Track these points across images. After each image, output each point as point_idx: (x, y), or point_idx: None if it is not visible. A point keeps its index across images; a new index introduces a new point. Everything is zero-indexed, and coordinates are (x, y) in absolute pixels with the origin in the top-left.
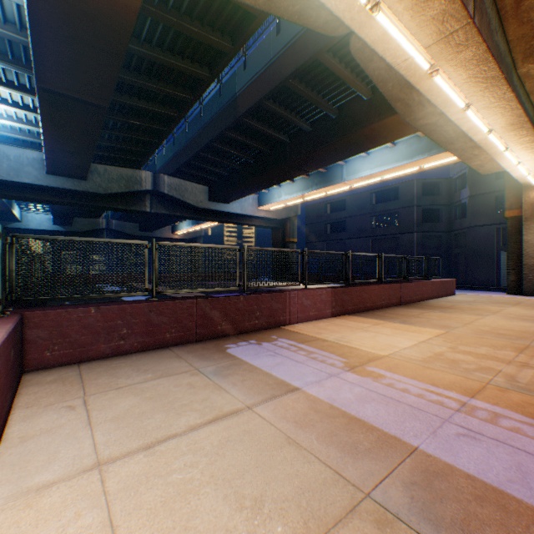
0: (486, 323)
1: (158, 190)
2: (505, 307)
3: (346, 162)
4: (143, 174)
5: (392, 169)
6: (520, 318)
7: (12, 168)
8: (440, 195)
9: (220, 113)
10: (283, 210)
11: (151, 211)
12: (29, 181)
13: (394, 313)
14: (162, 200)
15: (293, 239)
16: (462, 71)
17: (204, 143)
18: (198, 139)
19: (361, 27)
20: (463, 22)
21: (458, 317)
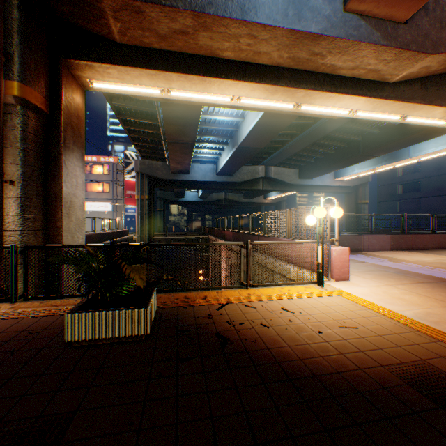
0: None
1: (267, 176)
2: None
3: None
4: (259, 168)
5: None
6: None
7: (203, 174)
8: None
9: (313, 131)
10: (355, 179)
11: (262, 189)
12: (209, 180)
13: (438, 251)
14: (268, 181)
15: (364, 200)
16: None
17: (300, 148)
18: (296, 145)
19: (399, 121)
20: None
21: None
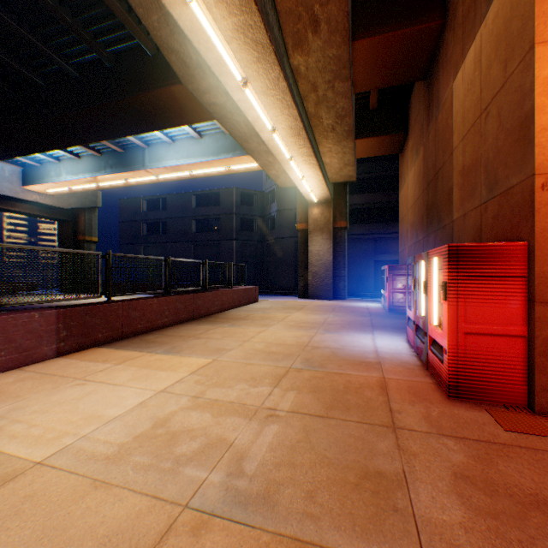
0: (266, 337)
1: None
2: (292, 313)
3: (150, 145)
4: None
5: (200, 164)
6: (298, 325)
7: None
8: (256, 207)
9: None
10: (73, 197)
11: None
12: None
13: (174, 334)
14: None
15: (91, 237)
16: (227, 13)
17: None
18: None
19: None
20: None
21: (244, 332)
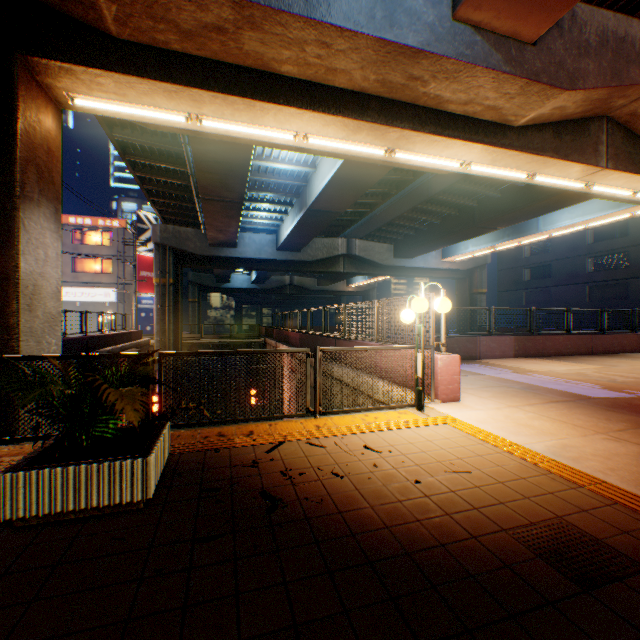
0: None
1: (351, 253)
2: None
3: None
4: (339, 241)
5: (596, 218)
6: None
7: (257, 249)
8: None
9: (413, 191)
10: (469, 260)
11: (343, 271)
12: (266, 257)
13: (575, 358)
14: (352, 261)
15: (481, 289)
16: (615, 182)
17: (396, 214)
18: (390, 210)
19: (526, 181)
20: (598, 170)
21: (637, 362)
